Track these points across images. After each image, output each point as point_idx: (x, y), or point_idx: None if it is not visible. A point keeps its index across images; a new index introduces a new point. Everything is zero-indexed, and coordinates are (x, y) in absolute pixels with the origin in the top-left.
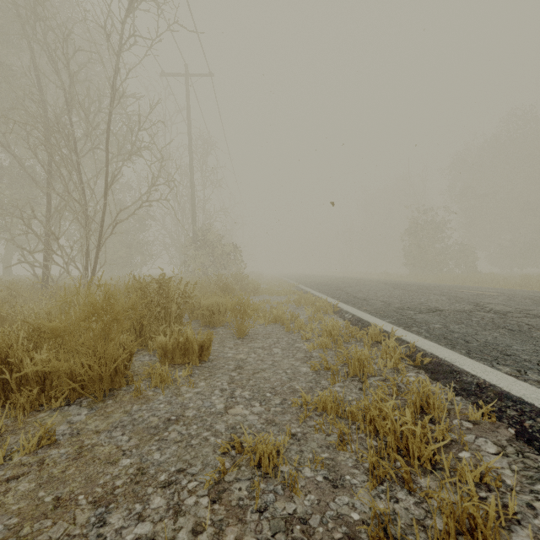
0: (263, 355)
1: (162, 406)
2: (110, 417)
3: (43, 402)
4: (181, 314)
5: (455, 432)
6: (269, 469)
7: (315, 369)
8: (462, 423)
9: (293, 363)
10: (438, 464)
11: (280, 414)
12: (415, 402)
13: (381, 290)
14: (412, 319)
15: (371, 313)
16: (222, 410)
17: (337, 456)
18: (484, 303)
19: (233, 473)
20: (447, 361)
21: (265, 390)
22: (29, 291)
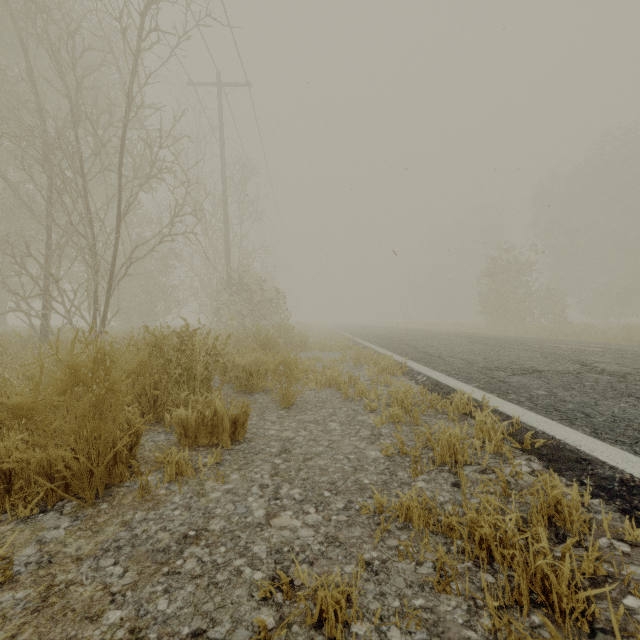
0: (316, 433)
1: (177, 513)
2: (100, 532)
3: (7, 509)
4: (210, 376)
5: (606, 560)
6: (336, 633)
7: (387, 453)
8: (613, 543)
9: (356, 444)
10: (597, 621)
11: (345, 527)
12: (539, 509)
13: (458, 345)
14: (505, 383)
15: (451, 375)
16: (262, 520)
17: (438, 603)
18: (592, 361)
19: (279, 639)
20: (569, 444)
21: (321, 486)
22: (23, 346)
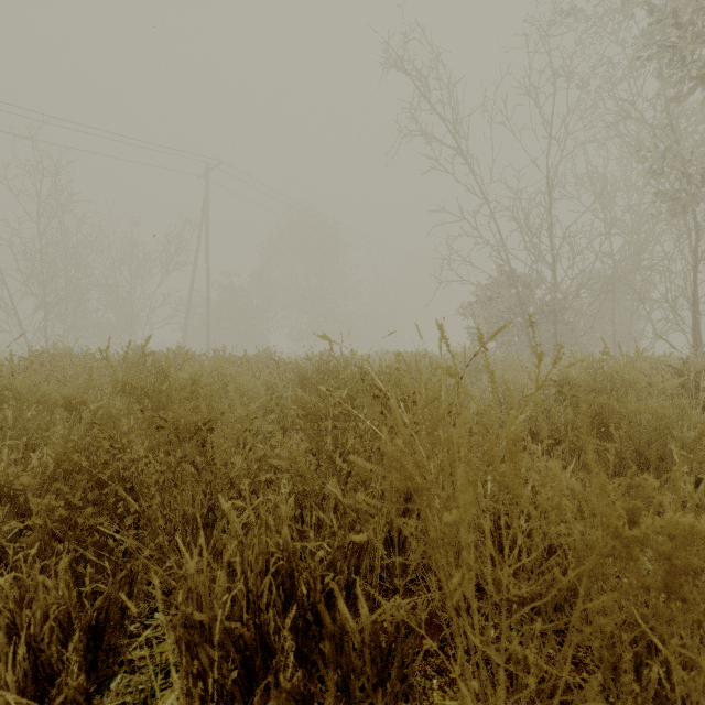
0: None
1: None
2: None
3: None
4: None
5: None
6: None
7: None
8: None
9: None
10: None
11: None
12: None
13: None
14: None
15: None
16: None
17: None
18: None
19: None
20: None
21: None
22: None
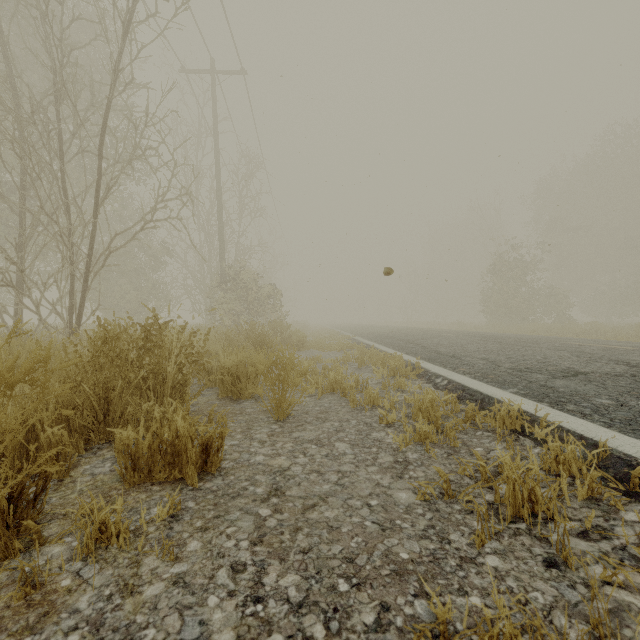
0: (320, 459)
1: None
2: None
3: None
4: (185, 381)
5: None
6: None
7: (423, 495)
8: None
9: (377, 478)
10: None
11: None
12: None
13: (469, 343)
14: (550, 388)
15: (477, 377)
16: None
17: None
18: (637, 361)
19: None
20: None
21: (333, 567)
22: None
